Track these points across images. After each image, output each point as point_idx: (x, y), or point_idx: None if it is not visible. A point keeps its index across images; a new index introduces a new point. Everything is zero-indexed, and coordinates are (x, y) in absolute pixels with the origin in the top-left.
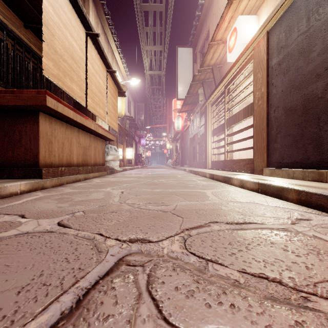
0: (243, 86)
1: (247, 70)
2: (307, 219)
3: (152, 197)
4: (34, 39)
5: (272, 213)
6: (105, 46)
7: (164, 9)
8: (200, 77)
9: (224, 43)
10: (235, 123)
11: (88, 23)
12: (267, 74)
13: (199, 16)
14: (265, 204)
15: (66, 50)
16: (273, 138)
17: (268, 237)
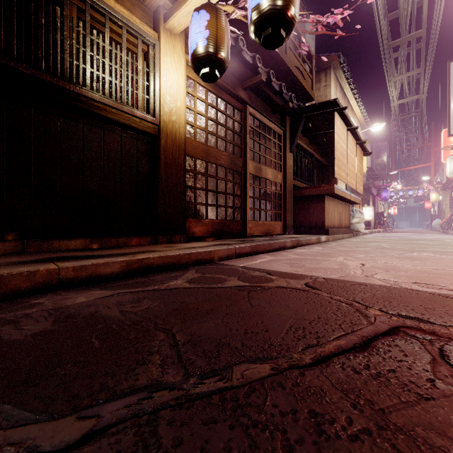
0: None
1: None
2: None
3: (414, 247)
4: (306, 140)
5: None
6: (341, 102)
7: (424, 33)
8: None
9: None
10: None
11: (351, 124)
12: None
13: None
14: None
15: (340, 153)
16: None
17: None
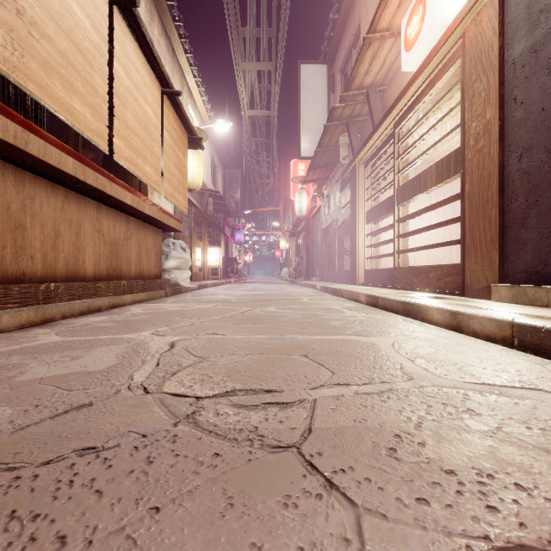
0: (428, 125)
1: (441, 87)
2: None
3: (243, 365)
4: None
5: None
6: (167, 59)
7: None
8: (344, 111)
9: (394, 37)
10: (417, 194)
11: None
12: (500, 78)
13: (341, 1)
14: None
15: (53, 17)
16: (518, 218)
17: None
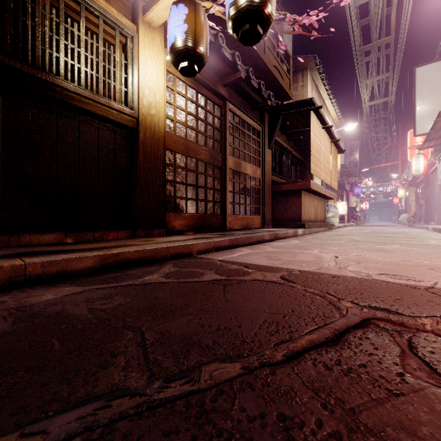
0: None
1: None
2: None
3: (383, 240)
4: (284, 138)
5: None
6: (317, 102)
7: (392, 40)
8: None
9: None
10: None
11: (326, 122)
12: None
13: None
14: None
15: (316, 150)
16: None
17: None
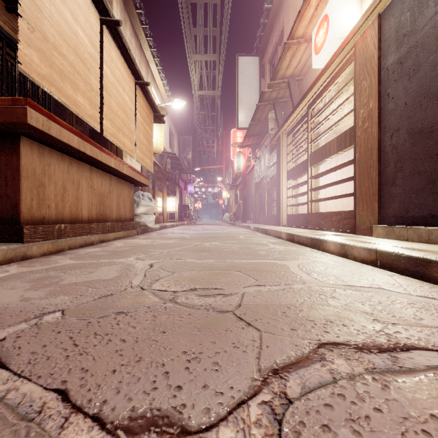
0: (334, 106)
1: (342, 80)
2: None
3: (199, 276)
4: None
5: (435, 317)
6: (136, 53)
7: (219, 1)
8: (271, 95)
9: (307, 42)
10: (324, 159)
11: (103, 2)
12: (378, 79)
13: (269, 10)
14: (403, 291)
15: (66, 40)
16: (390, 179)
17: None
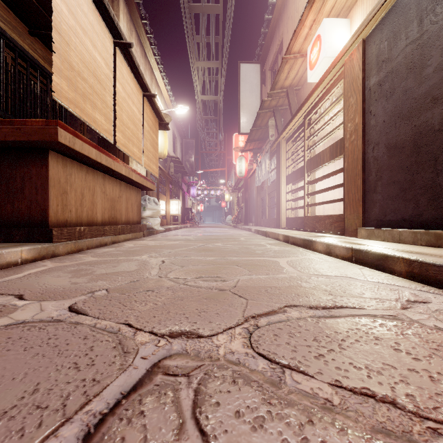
0: (329, 115)
1: (335, 93)
2: (424, 301)
3: (204, 269)
4: (43, 50)
5: (373, 293)
6: (141, 61)
7: (221, 12)
8: (271, 103)
9: (303, 57)
10: (318, 166)
11: (117, 28)
12: (363, 98)
13: (269, 20)
14: (362, 278)
15: (87, 66)
16: (372, 187)
17: (370, 329)
